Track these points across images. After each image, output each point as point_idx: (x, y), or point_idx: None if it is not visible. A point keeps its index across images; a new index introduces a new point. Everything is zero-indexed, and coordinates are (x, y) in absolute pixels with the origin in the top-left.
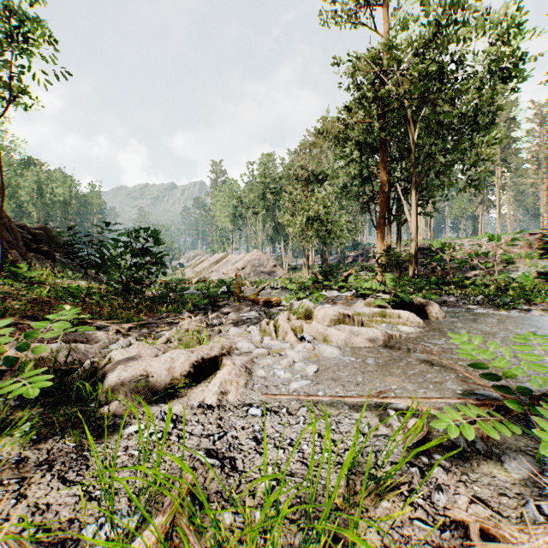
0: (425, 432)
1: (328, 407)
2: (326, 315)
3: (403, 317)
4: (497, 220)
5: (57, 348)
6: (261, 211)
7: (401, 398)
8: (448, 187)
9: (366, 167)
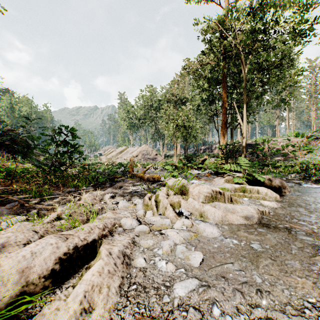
0: None
1: None
2: (201, 192)
3: (262, 192)
4: (287, 128)
5: None
6: (148, 122)
7: None
8: (267, 103)
9: (212, 94)
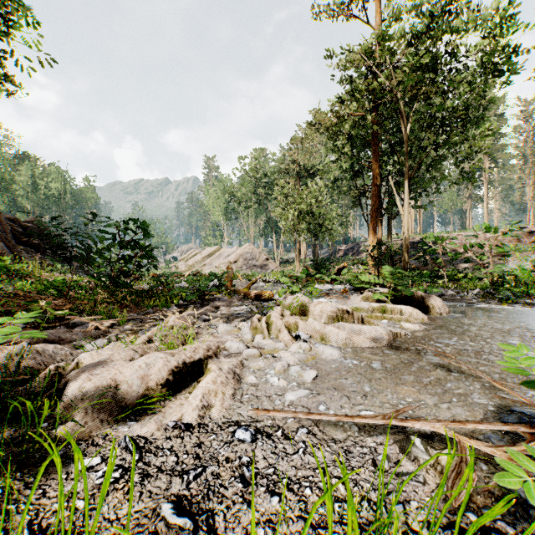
0: (474, 481)
1: (332, 427)
2: (323, 311)
3: (406, 313)
4: (485, 214)
5: (18, 351)
6: (253, 206)
7: (427, 421)
8: (441, 179)
9: (357, 161)
